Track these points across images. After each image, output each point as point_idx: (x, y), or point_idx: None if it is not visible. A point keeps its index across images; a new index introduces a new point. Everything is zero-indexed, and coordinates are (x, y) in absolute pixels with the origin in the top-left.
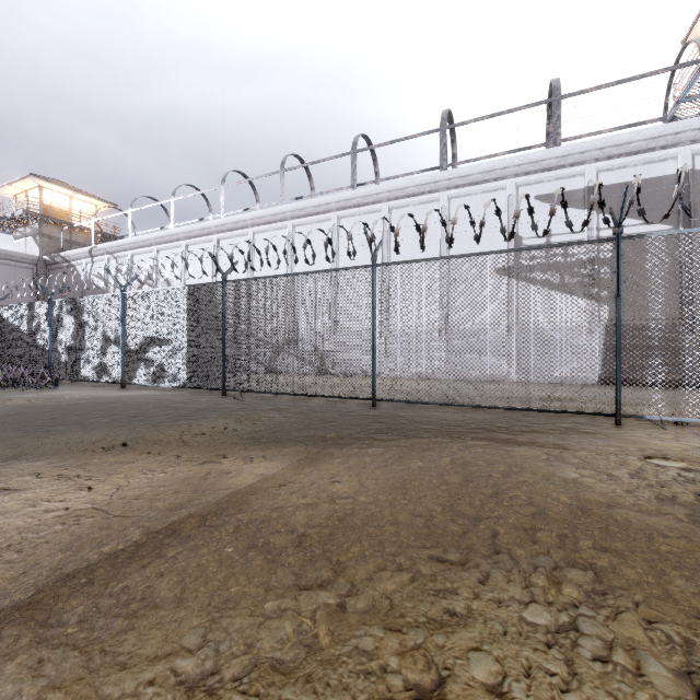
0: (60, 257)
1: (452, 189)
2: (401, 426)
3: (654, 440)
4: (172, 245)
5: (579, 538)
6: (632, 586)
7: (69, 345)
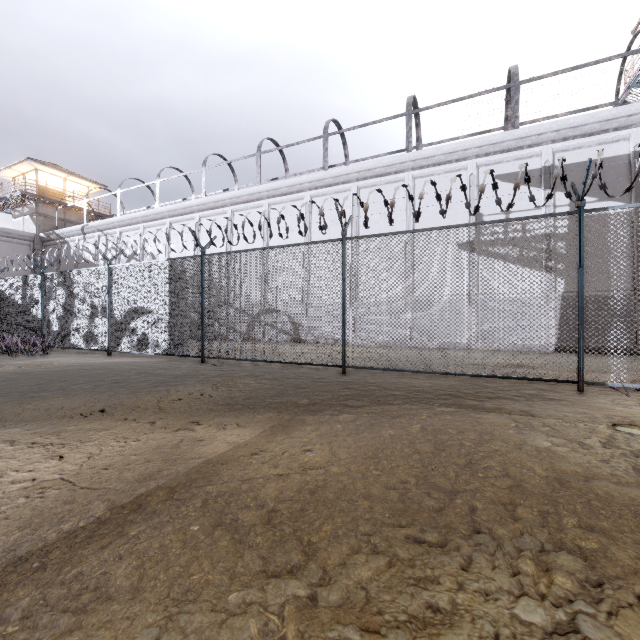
0: (55, 234)
1: (417, 170)
2: (371, 392)
3: (618, 407)
4: (157, 223)
5: (561, 515)
6: (629, 575)
7: (60, 315)
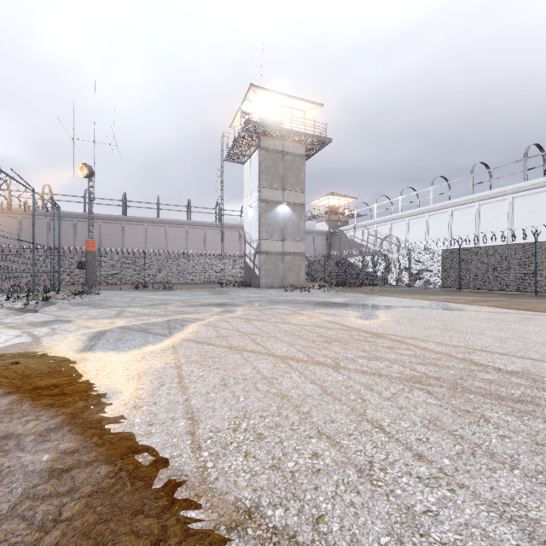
0: (338, 230)
1: None
2: None
3: None
4: (400, 220)
5: None
6: None
7: (382, 271)
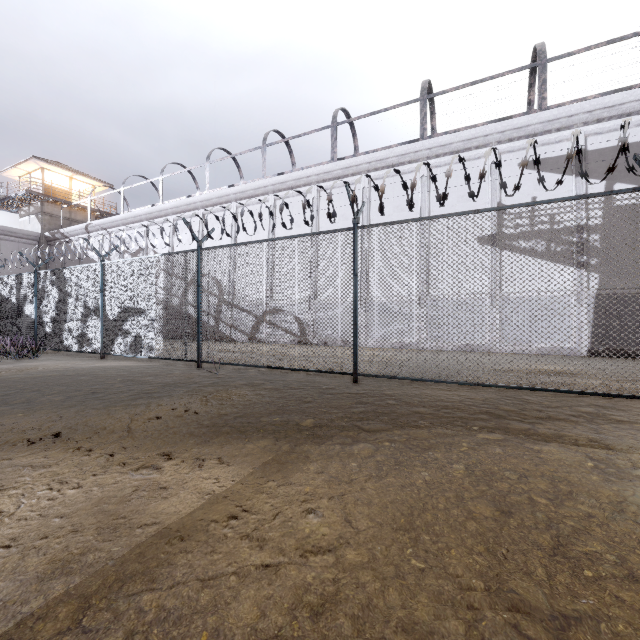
0: (60, 233)
1: (432, 159)
2: (390, 408)
3: None
4: (160, 220)
5: None
6: None
7: (53, 315)
